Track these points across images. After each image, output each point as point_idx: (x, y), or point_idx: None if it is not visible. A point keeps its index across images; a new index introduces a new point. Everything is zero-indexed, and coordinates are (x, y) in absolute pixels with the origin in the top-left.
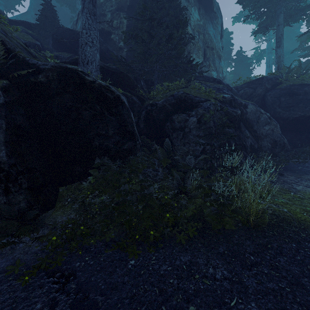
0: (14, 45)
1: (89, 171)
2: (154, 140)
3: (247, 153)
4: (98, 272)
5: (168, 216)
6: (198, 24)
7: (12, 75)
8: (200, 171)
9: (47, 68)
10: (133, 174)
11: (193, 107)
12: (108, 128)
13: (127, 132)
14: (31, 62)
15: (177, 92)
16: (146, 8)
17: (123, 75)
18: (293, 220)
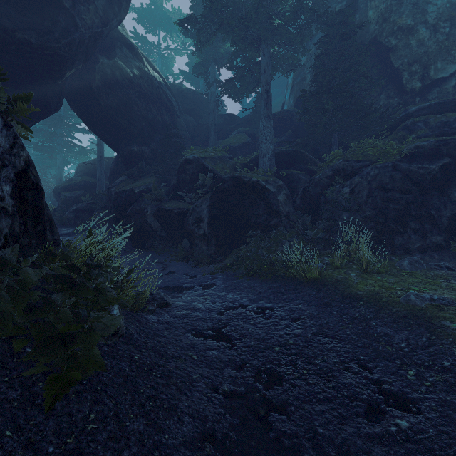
0: (217, 170)
1: (246, 239)
2: (311, 214)
3: (433, 227)
4: (224, 280)
5: (265, 267)
6: (452, 5)
7: (216, 187)
8: (304, 242)
9: (228, 179)
10: (275, 243)
11: (354, 174)
12: (259, 210)
13: (272, 211)
14: (222, 178)
15: (336, 162)
16: (304, 91)
17: (296, 153)
18: (346, 285)
